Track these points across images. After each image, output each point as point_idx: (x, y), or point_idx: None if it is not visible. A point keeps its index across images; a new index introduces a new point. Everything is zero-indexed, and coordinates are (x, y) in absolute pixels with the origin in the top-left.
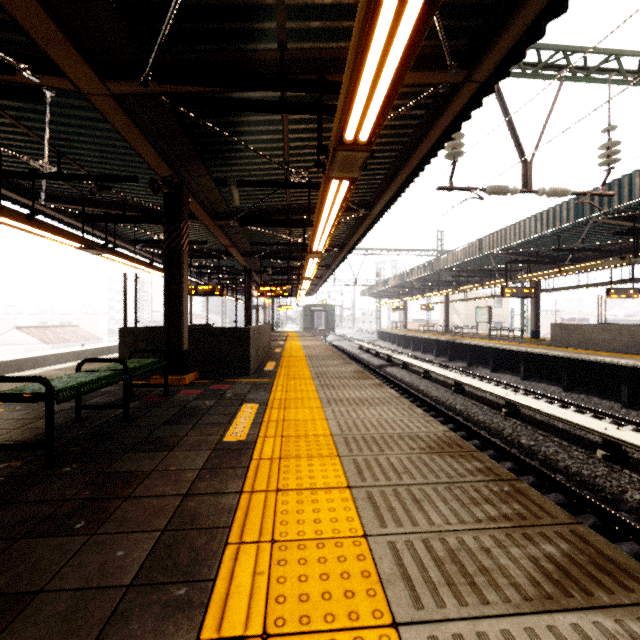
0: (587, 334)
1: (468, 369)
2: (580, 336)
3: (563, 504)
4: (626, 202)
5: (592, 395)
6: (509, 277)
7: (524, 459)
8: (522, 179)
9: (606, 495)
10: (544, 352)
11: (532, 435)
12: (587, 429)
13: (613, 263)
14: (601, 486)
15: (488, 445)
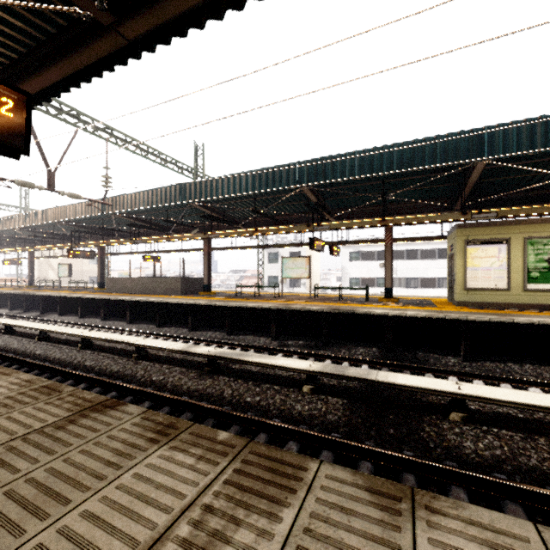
0: (124, 284)
1: (40, 316)
2: (121, 285)
3: (38, 375)
4: (122, 210)
5: (117, 320)
6: (84, 242)
7: (26, 360)
8: (48, 182)
9: (66, 363)
10: (91, 296)
11: (47, 347)
12: (74, 335)
13: (128, 242)
14: (67, 360)
15: (8, 360)
